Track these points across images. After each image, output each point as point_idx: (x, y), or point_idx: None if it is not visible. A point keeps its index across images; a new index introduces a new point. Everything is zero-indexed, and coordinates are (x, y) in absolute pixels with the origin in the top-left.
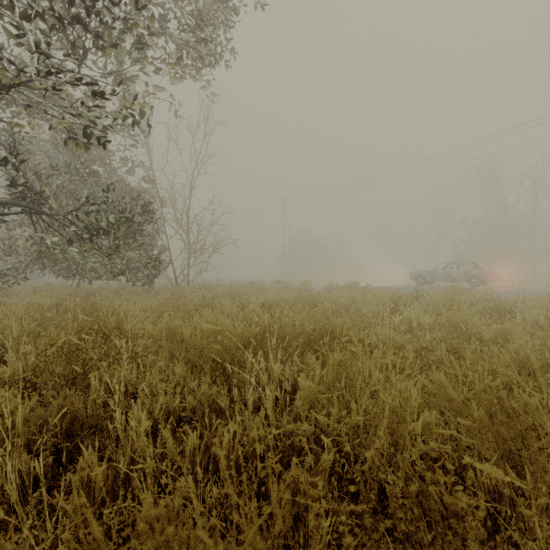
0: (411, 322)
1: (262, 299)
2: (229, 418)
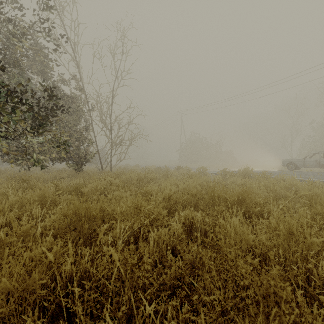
0: None
1: (166, 191)
2: None
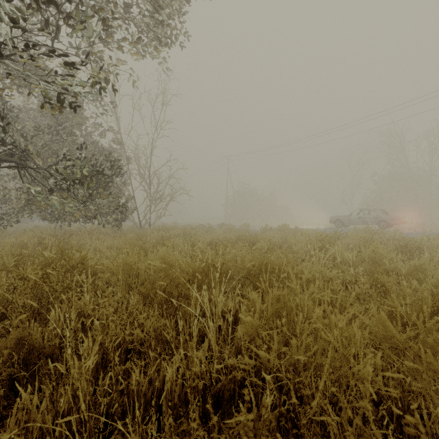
0: (335, 258)
1: (209, 238)
2: (174, 349)
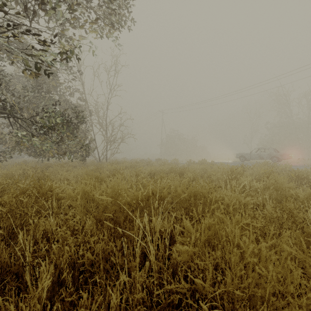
0: (244, 186)
1: (149, 170)
2: (119, 270)
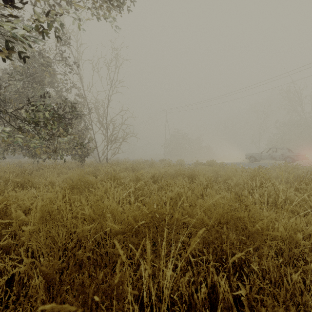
0: (277, 195)
1: (152, 172)
2: None
